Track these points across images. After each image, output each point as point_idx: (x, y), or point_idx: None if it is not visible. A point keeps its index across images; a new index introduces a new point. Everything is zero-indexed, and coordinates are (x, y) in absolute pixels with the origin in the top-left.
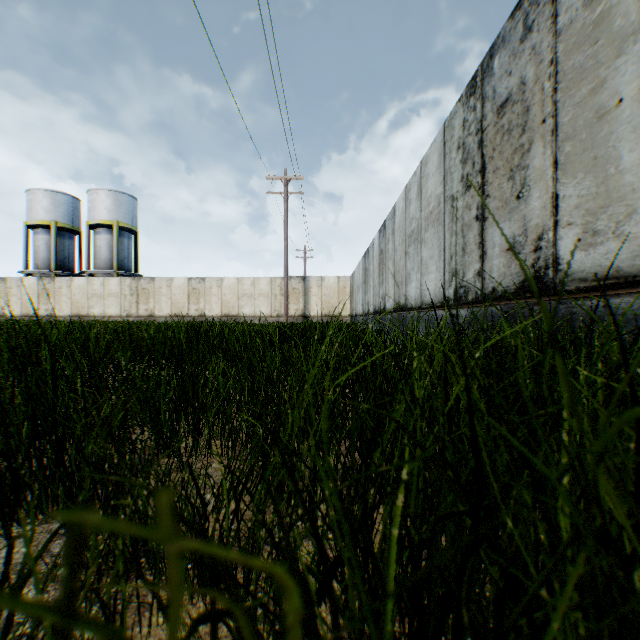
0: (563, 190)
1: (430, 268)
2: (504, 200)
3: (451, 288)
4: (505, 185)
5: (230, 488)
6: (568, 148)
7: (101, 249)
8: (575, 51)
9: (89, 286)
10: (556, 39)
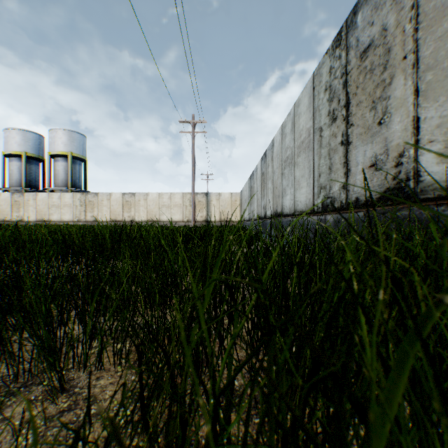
0: (424, 113)
1: (302, 184)
2: (367, 127)
3: (319, 199)
4: (367, 114)
5: None
6: (429, 77)
7: (59, 172)
8: None
9: (49, 199)
10: None
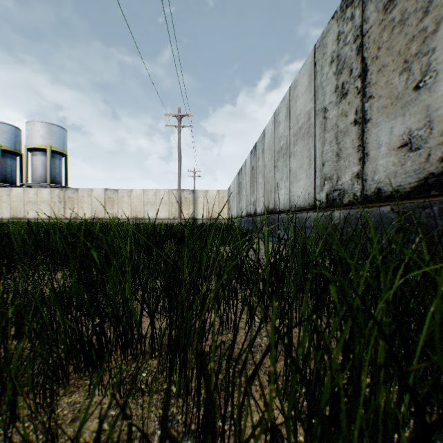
0: None
1: (299, 176)
2: (394, 96)
3: (323, 192)
4: (396, 80)
5: None
6: None
7: (37, 167)
8: None
9: (25, 195)
10: None
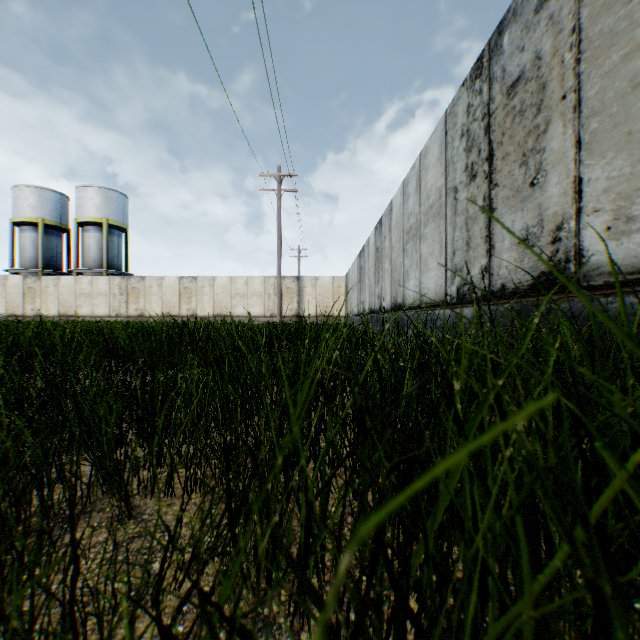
0: (588, 173)
1: (430, 265)
2: (515, 188)
3: (454, 286)
4: (516, 172)
5: (139, 638)
6: (594, 125)
7: (90, 247)
8: (603, 14)
9: (77, 285)
10: (579, 4)
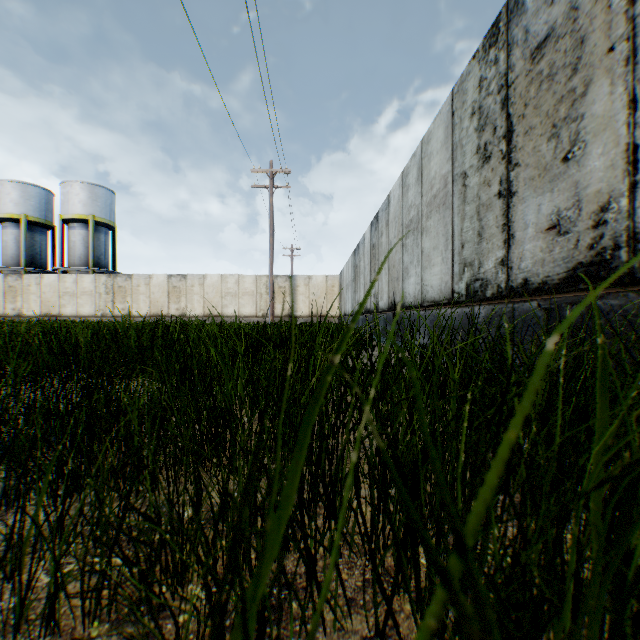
0: None
1: (434, 260)
2: (542, 166)
3: (462, 282)
4: (544, 147)
5: None
6: None
7: (76, 245)
8: None
9: (61, 284)
10: None
